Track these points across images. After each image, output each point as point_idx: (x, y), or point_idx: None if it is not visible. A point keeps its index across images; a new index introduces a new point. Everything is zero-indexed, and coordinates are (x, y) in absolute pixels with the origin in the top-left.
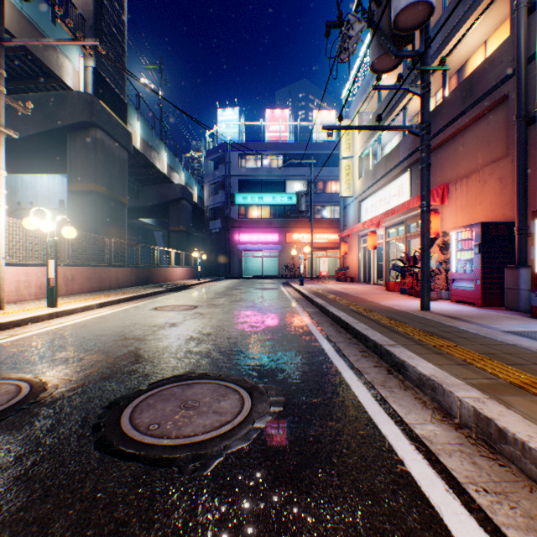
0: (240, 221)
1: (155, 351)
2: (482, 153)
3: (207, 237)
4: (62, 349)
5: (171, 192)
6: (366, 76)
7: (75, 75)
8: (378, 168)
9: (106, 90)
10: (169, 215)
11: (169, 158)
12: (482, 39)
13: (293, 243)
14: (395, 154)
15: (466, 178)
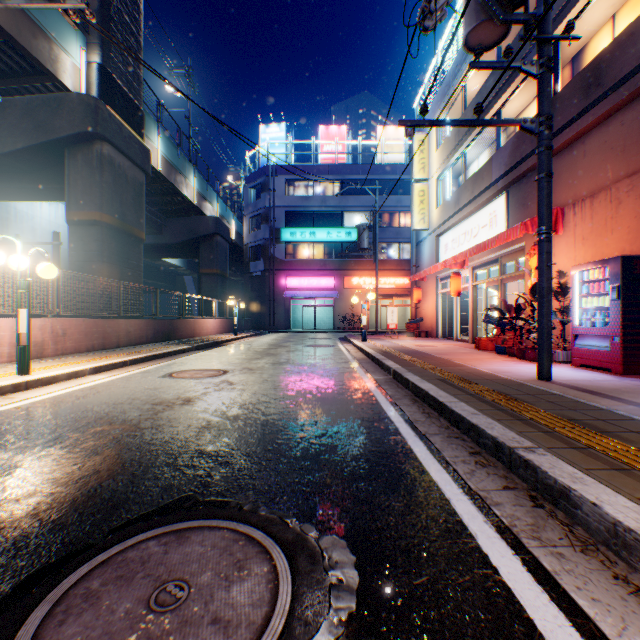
0: (287, 261)
1: (145, 453)
2: (614, 163)
3: (247, 282)
4: (1, 447)
5: (202, 226)
6: (446, 77)
7: (74, 73)
8: (463, 192)
9: (115, 93)
10: (199, 254)
11: (200, 183)
12: (610, 13)
13: (352, 289)
14: (486, 173)
15: (590, 198)
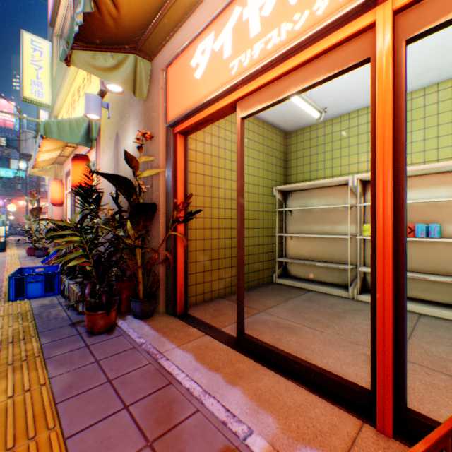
0: None
1: None
2: None
3: None
4: None
5: None
6: None
7: None
8: None
9: None
10: None
11: None
12: None
13: (20, 208)
14: None
15: None
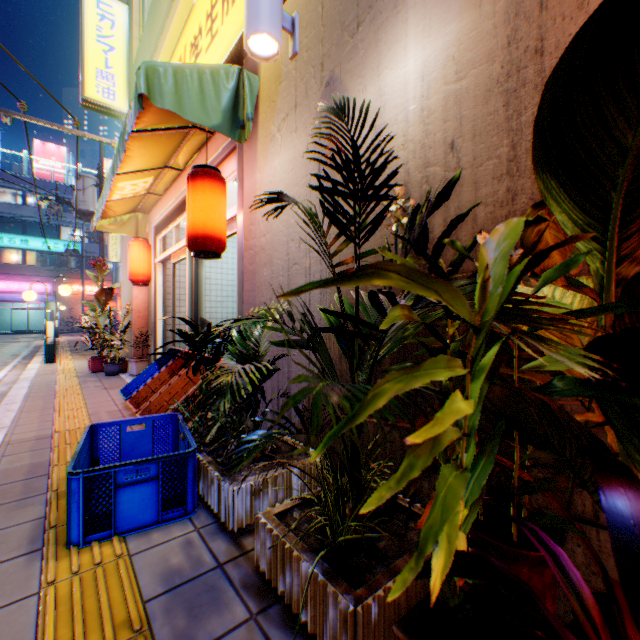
0: None
1: None
2: None
3: None
4: None
5: None
6: None
7: None
8: None
9: None
10: None
11: None
12: None
13: (73, 295)
14: None
15: None
